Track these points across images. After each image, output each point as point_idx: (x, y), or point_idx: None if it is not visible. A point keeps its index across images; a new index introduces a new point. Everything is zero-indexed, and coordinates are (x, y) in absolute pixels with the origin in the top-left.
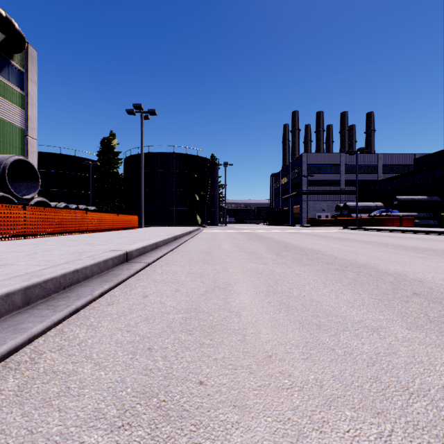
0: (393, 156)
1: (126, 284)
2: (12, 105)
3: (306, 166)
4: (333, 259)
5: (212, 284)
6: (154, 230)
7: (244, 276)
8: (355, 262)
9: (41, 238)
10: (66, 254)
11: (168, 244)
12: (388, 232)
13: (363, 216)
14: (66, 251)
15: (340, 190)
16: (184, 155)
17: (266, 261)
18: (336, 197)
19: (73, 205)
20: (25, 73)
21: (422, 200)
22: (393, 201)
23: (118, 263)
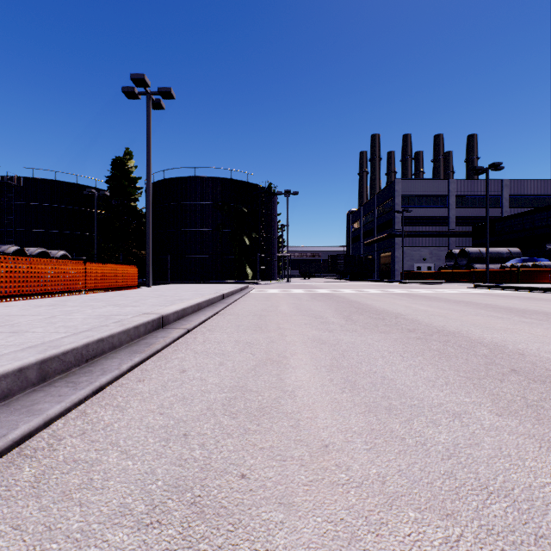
0: (523, 183)
1: None
2: None
3: (400, 197)
4: None
5: None
6: (155, 293)
7: None
8: None
9: None
10: None
11: (87, 365)
12: None
13: (492, 267)
14: None
15: (449, 231)
16: (229, 181)
17: None
18: (443, 241)
19: (11, 247)
20: None
21: None
22: (546, 244)
23: None
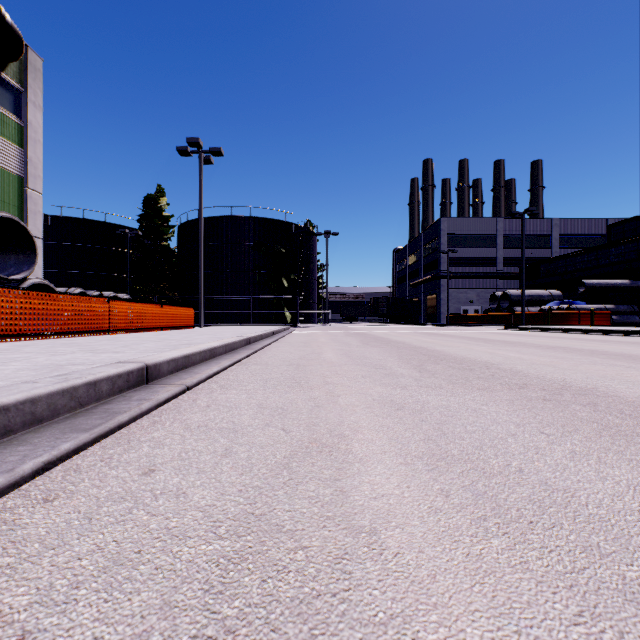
0: (574, 222)
1: (123, 433)
2: (3, 140)
3: (446, 236)
4: (523, 377)
5: (306, 434)
6: (217, 330)
7: (370, 414)
8: (568, 384)
9: (27, 341)
10: (28, 369)
11: (234, 351)
12: (576, 333)
13: (532, 310)
14: (36, 363)
15: (496, 272)
16: (266, 221)
17: (403, 381)
18: (491, 282)
19: (94, 292)
20: (24, 92)
21: (622, 286)
22: (578, 288)
23: (127, 388)
